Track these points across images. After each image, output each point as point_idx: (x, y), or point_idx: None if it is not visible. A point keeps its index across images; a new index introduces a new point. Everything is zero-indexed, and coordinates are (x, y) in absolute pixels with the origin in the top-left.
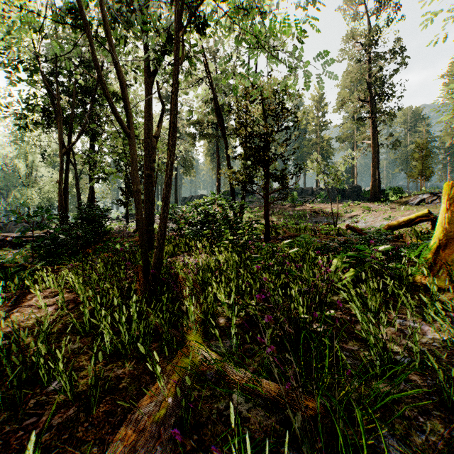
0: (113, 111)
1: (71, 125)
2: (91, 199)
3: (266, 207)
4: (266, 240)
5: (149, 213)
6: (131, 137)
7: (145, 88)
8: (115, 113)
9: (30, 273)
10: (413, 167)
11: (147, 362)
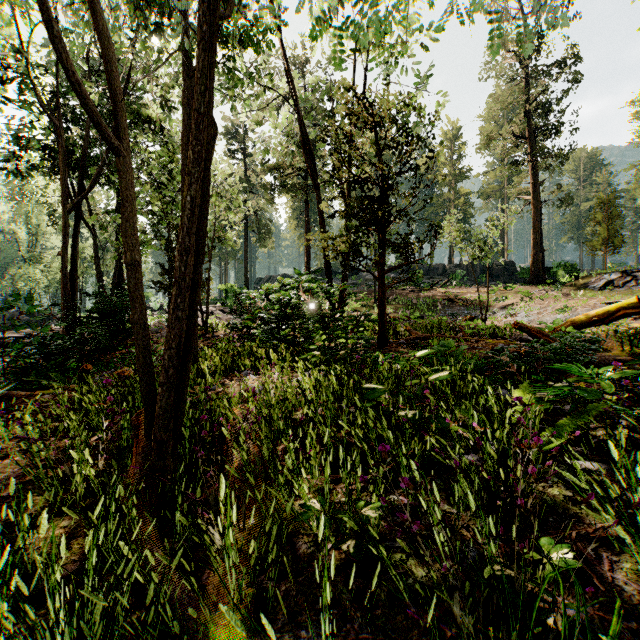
0: (80, 99)
1: (82, 169)
2: (118, 281)
3: (381, 293)
4: (381, 345)
5: None
6: (122, 156)
7: (183, 96)
8: (84, 104)
9: None
10: (595, 234)
11: None
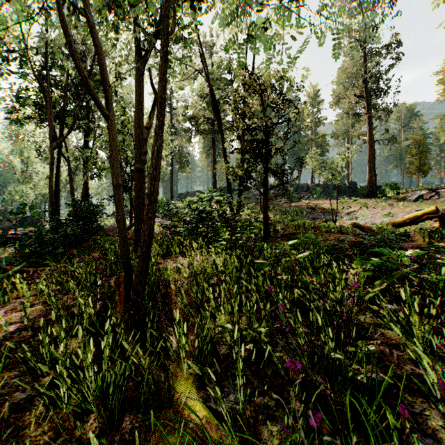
0: (86, 87)
1: (62, 119)
2: (85, 195)
3: (265, 203)
4: (265, 238)
5: (139, 211)
6: (110, 120)
7: (136, 74)
8: (89, 89)
9: (9, 276)
10: (410, 163)
11: (116, 432)
